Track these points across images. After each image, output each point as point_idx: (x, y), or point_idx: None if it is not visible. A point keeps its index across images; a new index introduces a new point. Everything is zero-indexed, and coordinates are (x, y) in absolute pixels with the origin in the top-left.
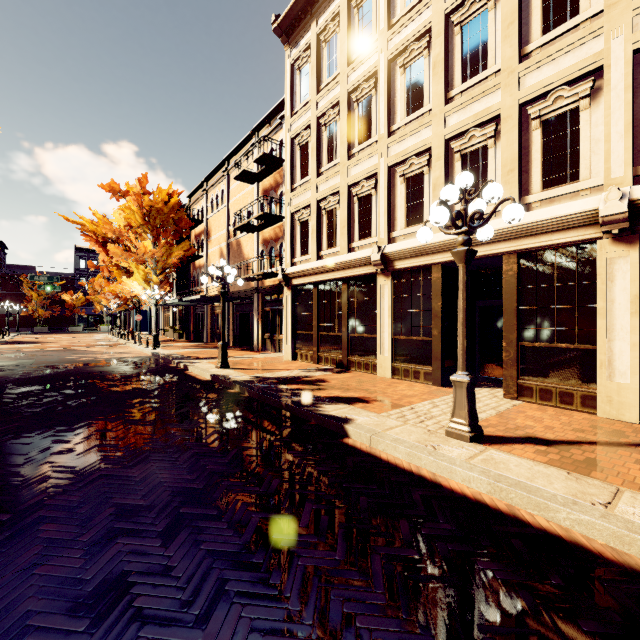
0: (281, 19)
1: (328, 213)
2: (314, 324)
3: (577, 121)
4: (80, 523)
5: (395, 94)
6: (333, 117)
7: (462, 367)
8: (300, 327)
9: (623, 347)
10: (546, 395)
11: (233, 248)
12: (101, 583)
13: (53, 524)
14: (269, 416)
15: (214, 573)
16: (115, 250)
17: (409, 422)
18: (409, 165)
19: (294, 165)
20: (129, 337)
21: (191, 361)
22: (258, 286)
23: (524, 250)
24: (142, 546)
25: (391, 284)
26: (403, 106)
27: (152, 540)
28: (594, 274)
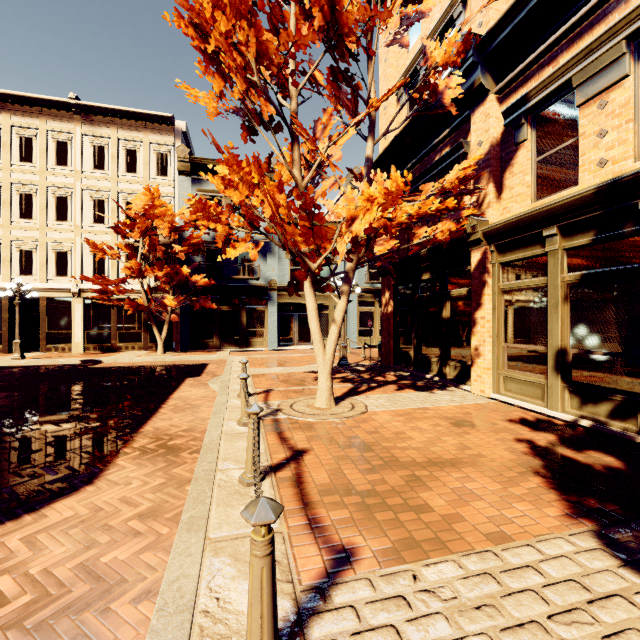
0: None
1: None
2: None
3: (68, 256)
4: None
5: None
6: None
7: (18, 338)
8: None
9: (80, 331)
10: (57, 349)
11: None
12: None
13: None
14: None
15: None
16: None
17: None
18: None
19: None
20: None
21: None
22: None
23: (49, 297)
24: None
25: None
26: None
27: None
28: (73, 308)
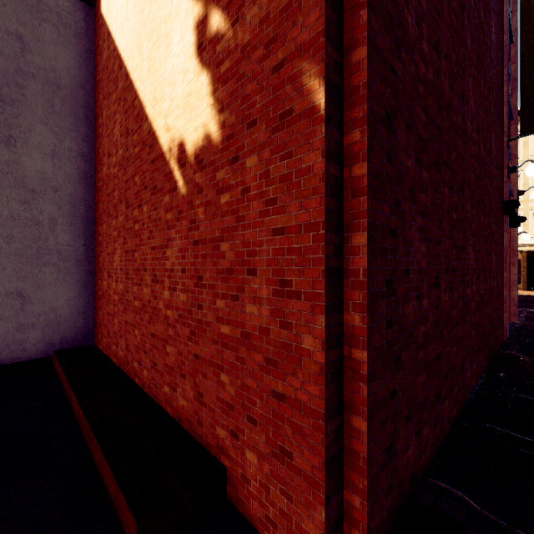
0: None
1: None
2: None
3: None
4: None
5: None
6: None
7: None
8: None
9: None
10: None
11: None
12: None
13: None
14: None
15: None
16: None
17: None
18: None
19: None
20: None
21: None
22: None
23: None
24: None
25: None
26: None
27: None
28: None
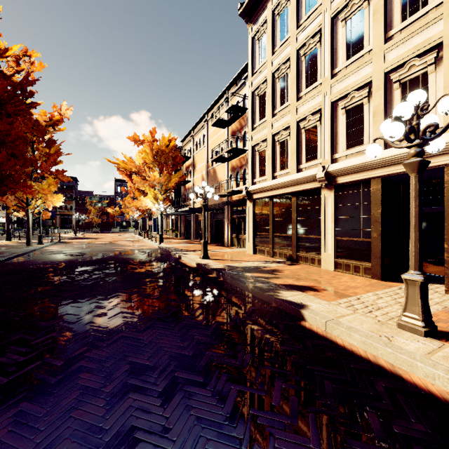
0: (245, 5)
1: (280, 144)
2: (269, 227)
3: None
4: (105, 375)
5: (337, 43)
6: (285, 70)
7: (414, 267)
8: (259, 230)
9: None
10: None
11: (210, 174)
12: (115, 435)
13: (88, 373)
14: (239, 297)
15: (202, 442)
16: (136, 179)
17: (358, 311)
18: (350, 99)
19: (254, 111)
20: (145, 235)
21: (183, 253)
22: (228, 200)
23: None
24: (146, 403)
25: (334, 196)
26: (344, 52)
27: (154, 399)
28: None
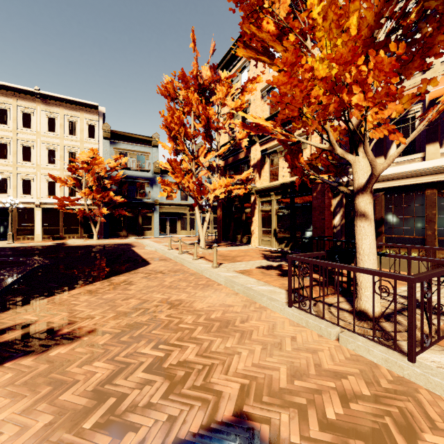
0: None
1: None
2: None
3: (31, 183)
4: None
5: None
6: None
7: (11, 231)
8: None
9: (40, 227)
10: (24, 239)
11: None
12: None
13: None
14: None
15: None
16: None
17: None
18: None
19: None
20: None
21: None
22: None
23: (19, 207)
24: None
25: None
26: None
27: None
28: (34, 214)
